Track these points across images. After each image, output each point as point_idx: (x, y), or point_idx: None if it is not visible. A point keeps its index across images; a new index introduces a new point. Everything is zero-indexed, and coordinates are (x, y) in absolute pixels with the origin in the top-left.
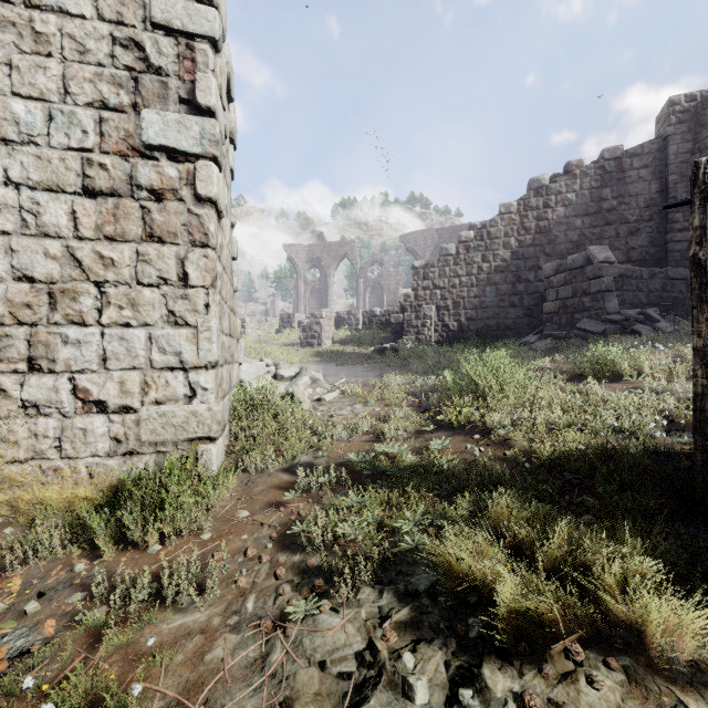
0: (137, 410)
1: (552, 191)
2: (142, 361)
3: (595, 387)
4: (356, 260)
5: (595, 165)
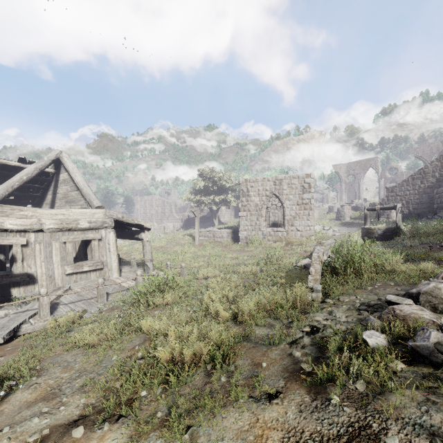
0: (303, 231)
1: None
2: (303, 225)
3: None
4: (378, 168)
5: None
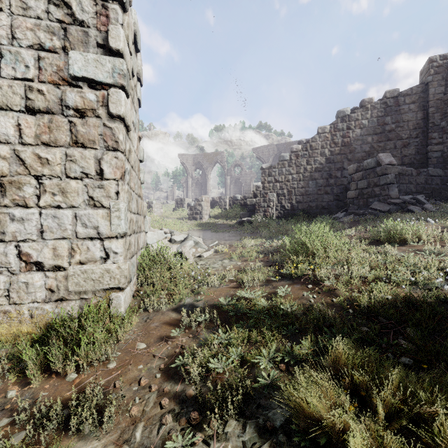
0: (66, 269)
1: (352, 119)
2: (69, 233)
3: (390, 250)
4: (225, 164)
5: (380, 101)
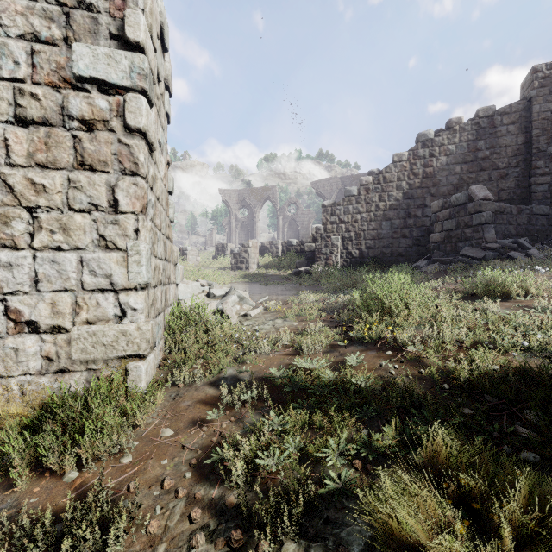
0: (68, 330)
1: (436, 144)
2: (73, 283)
3: (491, 306)
4: (277, 202)
5: (472, 122)
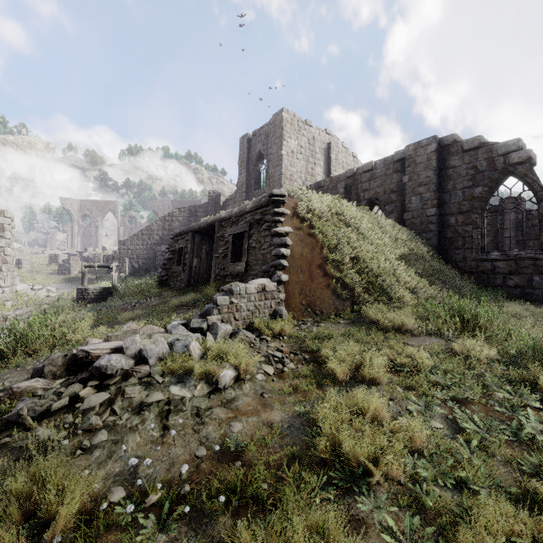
0: None
1: (174, 216)
2: None
3: None
4: (118, 214)
5: (188, 208)
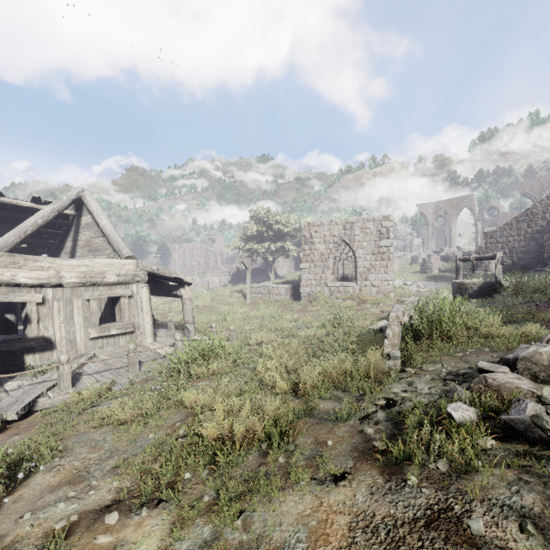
0: (380, 287)
1: None
2: (380, 279)
3: None
4: (474, 208)
5: None
